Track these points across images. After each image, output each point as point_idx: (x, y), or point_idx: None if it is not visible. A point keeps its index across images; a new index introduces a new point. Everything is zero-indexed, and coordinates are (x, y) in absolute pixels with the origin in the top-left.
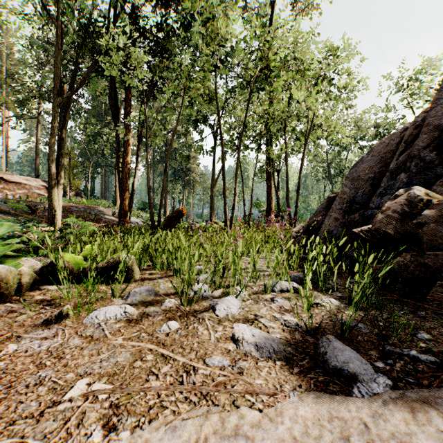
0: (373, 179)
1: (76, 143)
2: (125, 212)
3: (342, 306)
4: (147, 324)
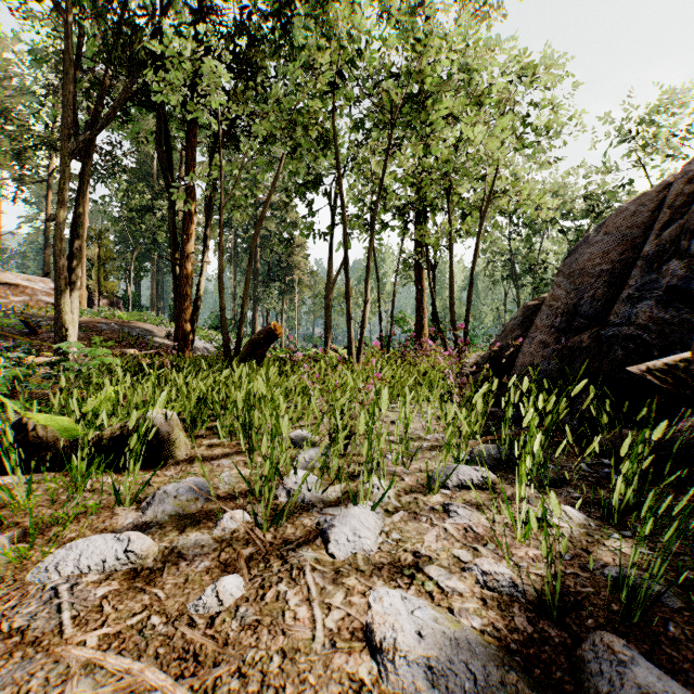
0: (610, 273)
1: (110, 222)
2: (185, 331)
3: (592, 526)
4: (171, 584)
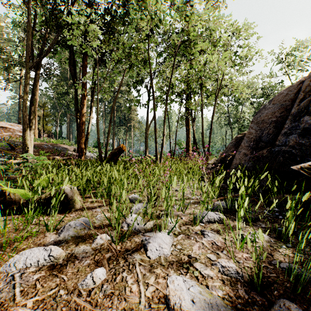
0: (276, 122)
1: (48, 99)
2: (82, 148)
3: (272, 242)
4: (70, 272)
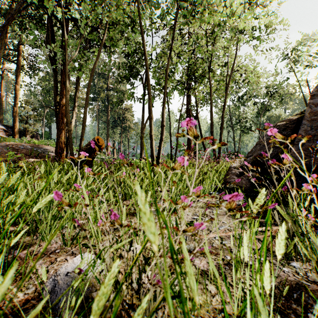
0: None
1: (33, 95)
2: (61, 149)
3: None
4: None
